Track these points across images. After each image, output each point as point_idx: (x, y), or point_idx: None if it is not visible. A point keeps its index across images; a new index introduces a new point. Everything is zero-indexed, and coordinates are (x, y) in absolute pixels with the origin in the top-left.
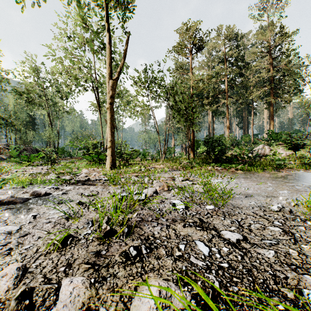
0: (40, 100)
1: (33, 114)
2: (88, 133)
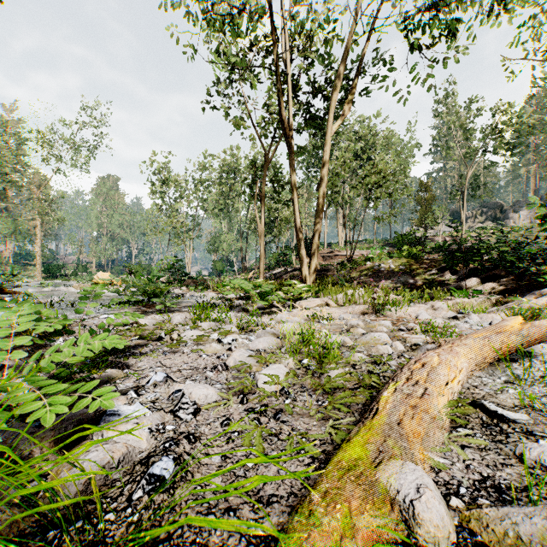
0: None
1: None
2: None
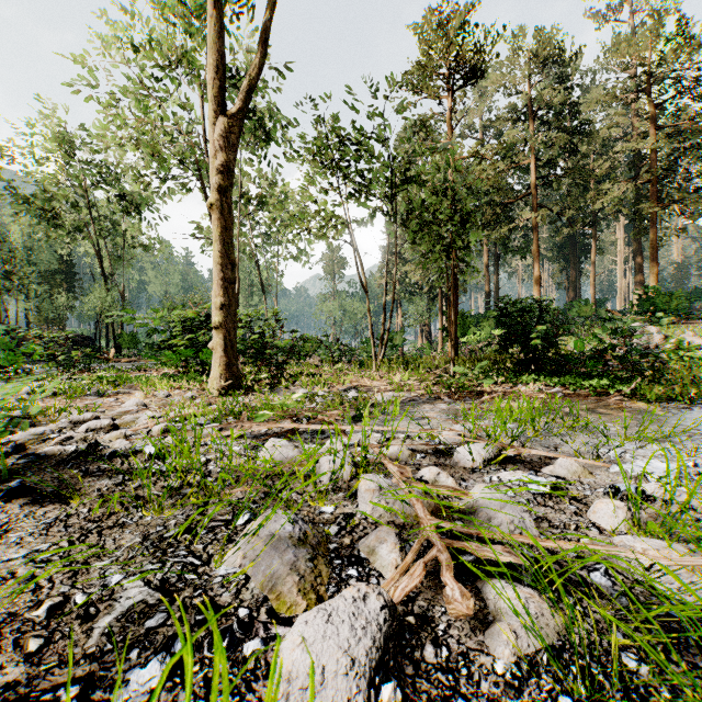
0: (77, 217)
1: (71, 254)
2: (196, 299)
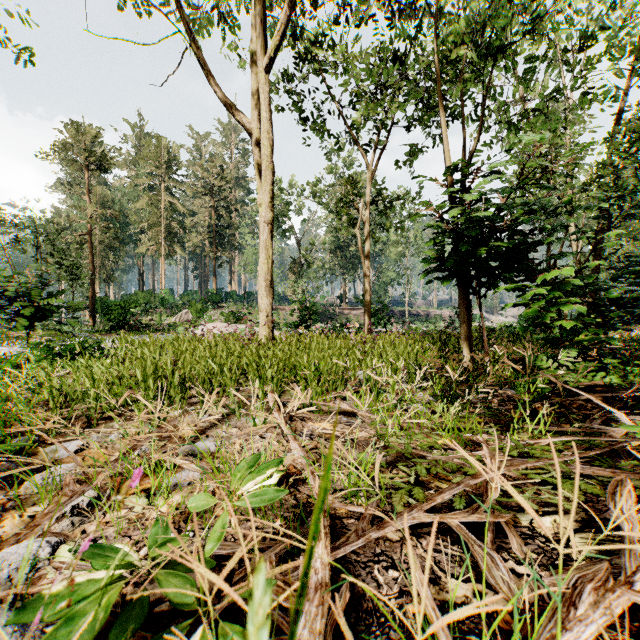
0: None
1: None
2: None
